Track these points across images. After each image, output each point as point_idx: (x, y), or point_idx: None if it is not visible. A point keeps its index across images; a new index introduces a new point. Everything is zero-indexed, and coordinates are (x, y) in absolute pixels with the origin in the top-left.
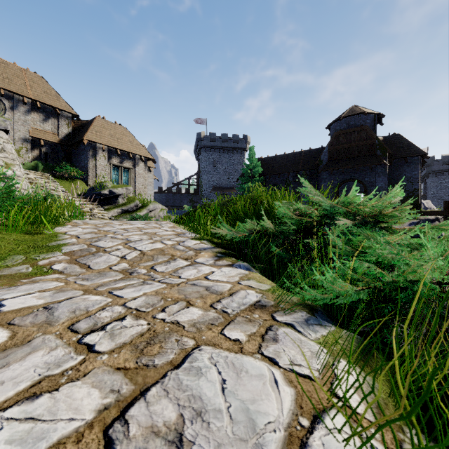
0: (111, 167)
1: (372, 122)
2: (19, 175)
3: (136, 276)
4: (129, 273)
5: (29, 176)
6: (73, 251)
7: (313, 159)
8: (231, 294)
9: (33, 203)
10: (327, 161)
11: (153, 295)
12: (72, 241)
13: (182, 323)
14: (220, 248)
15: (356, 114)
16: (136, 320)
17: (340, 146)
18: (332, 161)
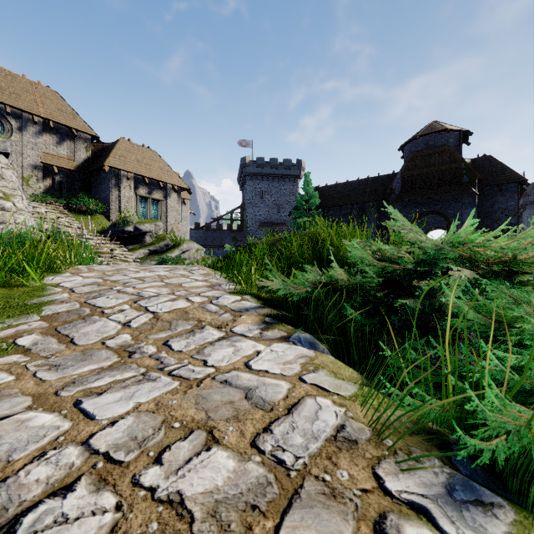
0: (138, 199)
1: (456, 141)
2: (22, 208)
3: (136, 361)
4: (128, 353)
5: (39, 210)
6: (56, 314)
7: (383, 188)
8: (289, 408)
9: (15, 243)
10: (400, 190)
11: (151, 411)
12: (62, 297)
13: (189, 502)
14: (269, 306)
15: (436, 132)
16: (96, 492)
17: (417, 171)
18: (406, 189)
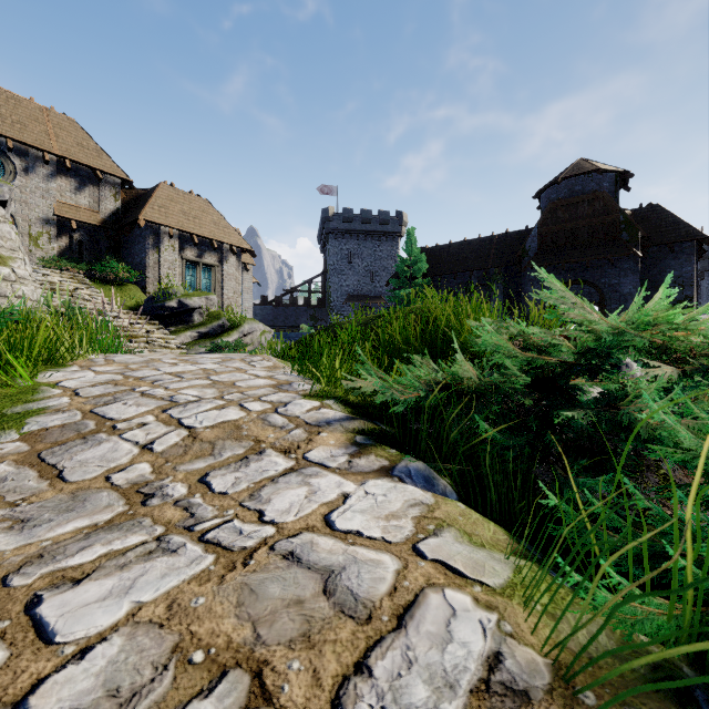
0: (184, 263)
1: (611, 186)
2: (24, 276)
3: (153, 512)
4: (143, 496)
5: (51, 279)
6: (45, 430)
7: (513, 249)
8: (400, 615)
9: None
10: (536, 252)
11: (156, 622)
12: (59, 403)
13: None
14: (362, 416)
15: (584, 173)
16: None
17: (559, 226)
18: (544, 250)
